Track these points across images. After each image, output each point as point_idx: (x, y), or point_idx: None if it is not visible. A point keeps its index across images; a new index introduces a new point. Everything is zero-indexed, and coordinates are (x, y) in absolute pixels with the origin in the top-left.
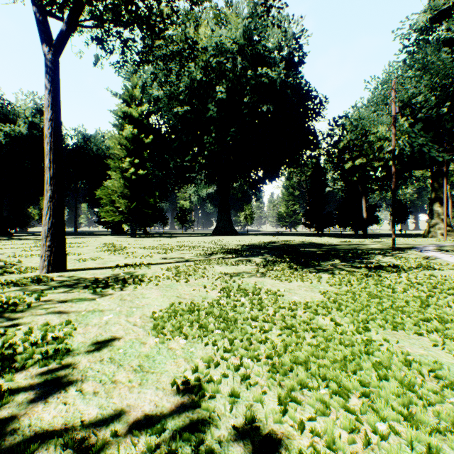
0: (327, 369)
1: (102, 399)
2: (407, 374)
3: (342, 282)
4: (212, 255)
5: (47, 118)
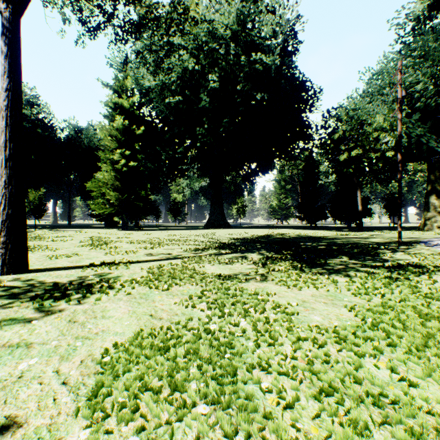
0: None
1: None
2: None
3: (368, 290)
4: (203, 251)
5: (2, 88)
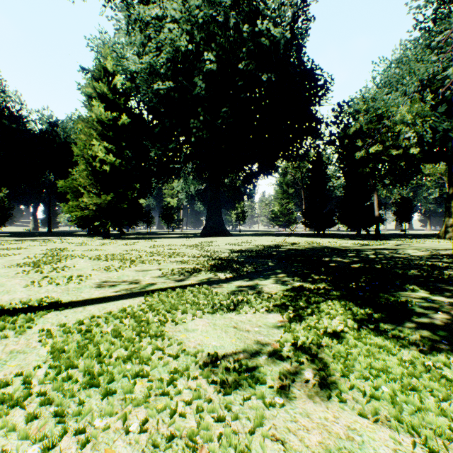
0: None
1: None
2: None
3: None
4: (192, 274)
5: None
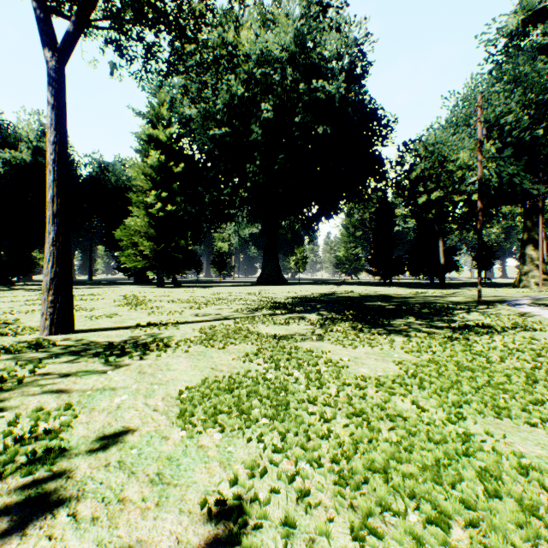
0: (415, 482)
1: (103, 529)
2: (526, 488)
3: (421, 348)
4: (256, 311)
5: (49, 141)
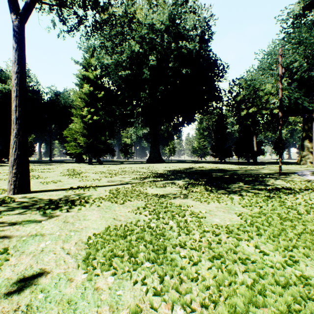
0: None
1: None
2: None
3: (252, 204)
4: (145, 179)
5: (14, 71)
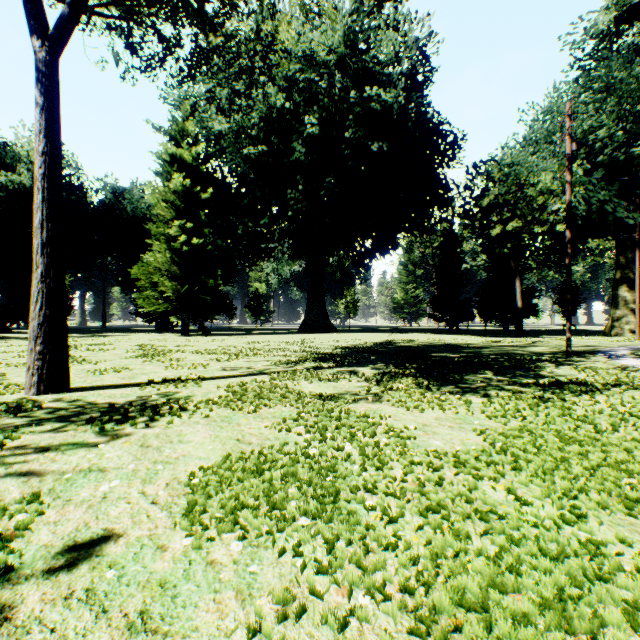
0: (535, 632)
1: None
2: None
3: (507, 412)
4: (298, 364)
5: (37, 151)
